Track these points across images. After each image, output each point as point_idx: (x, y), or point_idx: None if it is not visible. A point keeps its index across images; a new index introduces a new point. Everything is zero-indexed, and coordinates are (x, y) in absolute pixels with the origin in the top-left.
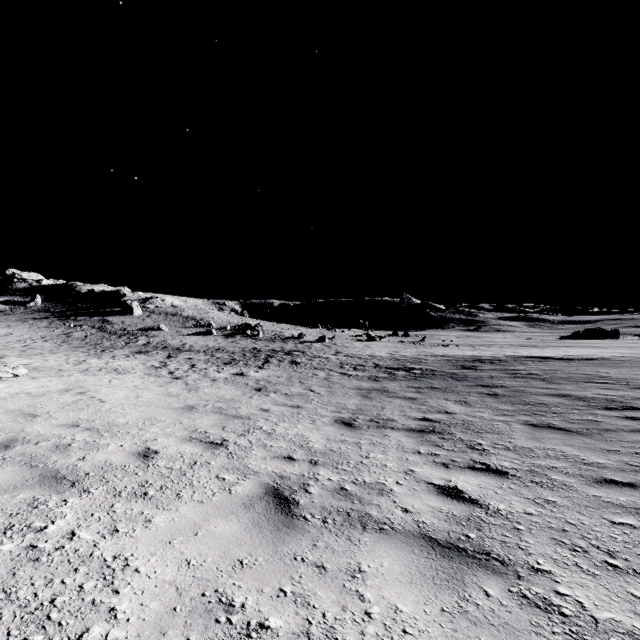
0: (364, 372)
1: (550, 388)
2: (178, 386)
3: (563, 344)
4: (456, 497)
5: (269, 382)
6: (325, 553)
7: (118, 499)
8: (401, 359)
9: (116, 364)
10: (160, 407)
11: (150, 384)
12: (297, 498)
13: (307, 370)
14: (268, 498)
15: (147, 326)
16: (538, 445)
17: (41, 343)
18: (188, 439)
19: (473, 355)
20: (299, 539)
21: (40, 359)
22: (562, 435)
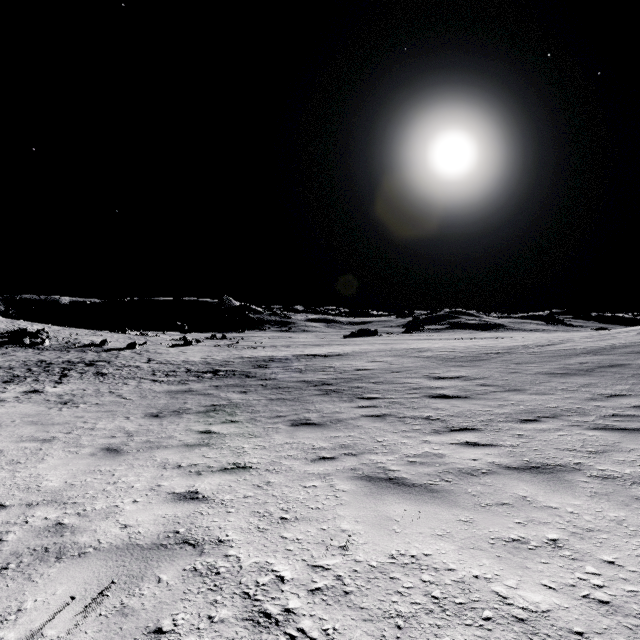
0: (175, 377)
1: (299, 377)
2: None
3: (339, 342)
4: (208, 433)
5: (75, 395)
6: (139, 456)
7: (3, 466)
8: (212, 363)
9: None
10: None
11: None
12: (122, 448)
13: (116, 380)
14: (104, 451)
15: None
16: (265, 408)
17: None
18: (21, 441)
19: (271, 356)
20: (126, 456)
21: None
22: (280, 402)
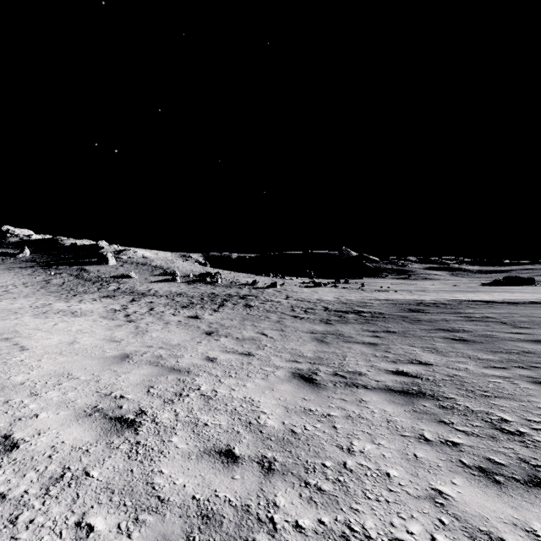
0: (315, 315)
1: (521, 333)
2: (127, 329)
3: (490, 290)
4: None
5: (221, 325)
6: None
7: None
8: (348, 303)
9: (78, 307)
10: (88, 356)
11: (98, 327)
12: None
13: (260, 313)
14: None
15: (119, 274)
16: None
17: (21, 288)
18: (88, 412)
19: (415, 299)
20: None
21: (7, 302)
22: None
